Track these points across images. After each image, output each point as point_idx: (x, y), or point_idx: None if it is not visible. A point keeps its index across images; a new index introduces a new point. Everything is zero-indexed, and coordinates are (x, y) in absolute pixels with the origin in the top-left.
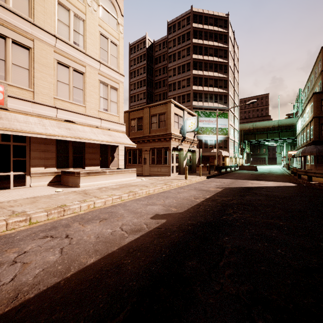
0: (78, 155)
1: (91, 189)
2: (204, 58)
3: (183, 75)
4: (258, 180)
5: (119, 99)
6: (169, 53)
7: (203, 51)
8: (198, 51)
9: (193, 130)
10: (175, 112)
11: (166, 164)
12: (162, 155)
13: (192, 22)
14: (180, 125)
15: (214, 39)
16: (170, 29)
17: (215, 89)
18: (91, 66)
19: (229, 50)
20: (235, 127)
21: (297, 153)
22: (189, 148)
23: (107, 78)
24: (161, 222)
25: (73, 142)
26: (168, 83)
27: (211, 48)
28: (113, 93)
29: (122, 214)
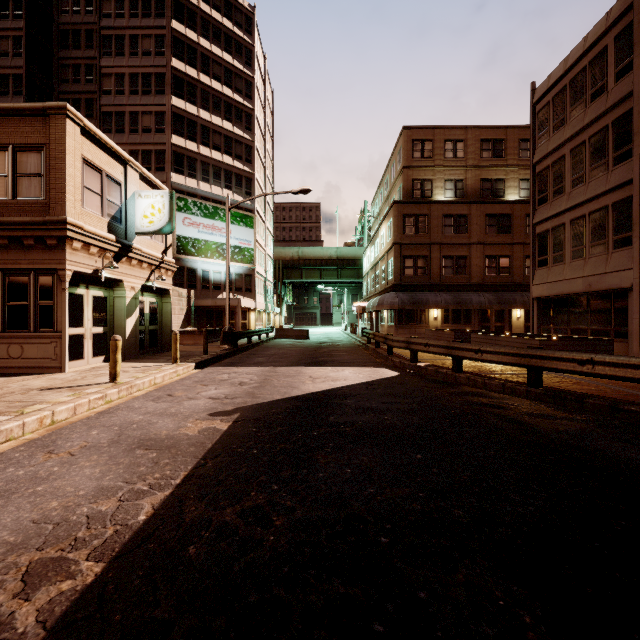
0: None
1: None
2: (202, 78)
3: (147, 100)
4: (321, 365)
5: None
6: (104, 29)
7: (199, 62)
8: (185, 55)
9: (158, 231)
10: (88, 156)
11: (48, 331)
12: (28, 298)
13: None
14: (111, 206)
15: (224, 46)
16: None
17: (227, 158)
18: None
19: (257, 85)
20: (268, 251)
21: (369, 305)
22: (145, 282)
23: None
24: None
25: None
26: (101, 107)
27: (217, 63)
28: None
29: None
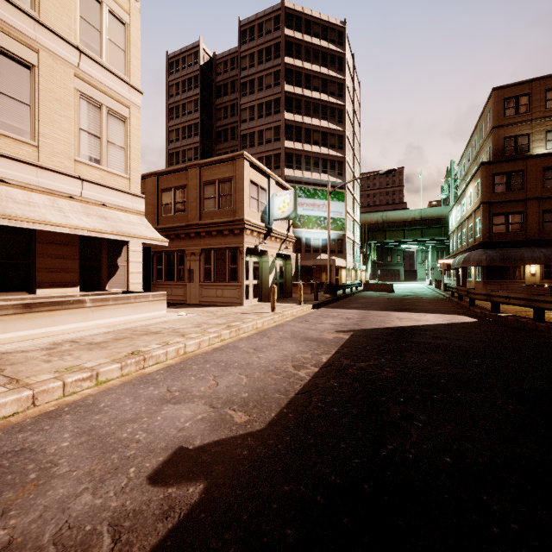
0: (16, 261)
1: (28, 347)
2: (305, 93)
3: (269, 120)
4: (406, 311)
5: (131, 142)
6: (242, 79)
7: (303, 81)
8: (294, 80)
9: (287, 217)
10: (252, 178)
11: (234, 282)
12: (225, 264)
13: (283, 26)
14: (262, 205)
15: (321, 62)
16: (245, 34)
17: (324, 149)
18: (54, 55)
19: (347, 84)
20: (355, 219)
21: (455, 262)
22: (278, 251)
23: (98, 90)
24: (183, 507)
25: (1, 228)
26: (240, 132)
27: (316, 77)
28: (116, 125)
29: (53, 463)
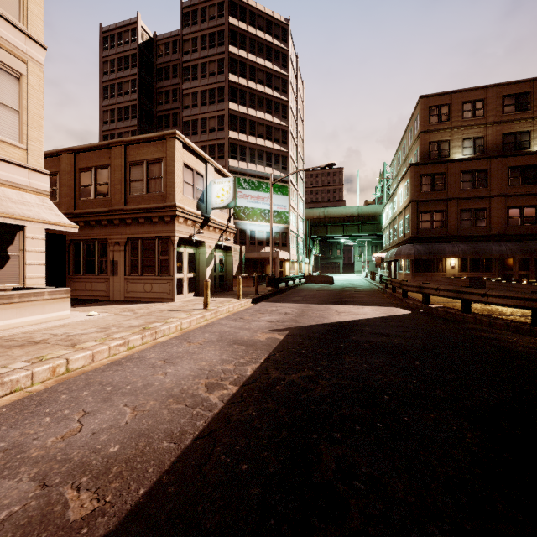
0: None
1: None
2: (250, 84)
3: (212, 108)
4: (345, 303)
5: (29, 105)
6: (184, 63)
7: (248, 72)
8: (238, 70)
9: (226, 206)
10: (186, 161)
11: (165, 275)
12: (155, 255)
13: (227, 14)
14: (198, 192)
15: (266, 56)
16: (187, 16)
17: (268, 142)
18: None
19: (291, 81)
20: (299, 213)
21: (388, 255)
22: (217, 242)
23: None
24: None
25: None
26: (182, 118)
27: (261, 70)
28: (5, 81)
29: None
